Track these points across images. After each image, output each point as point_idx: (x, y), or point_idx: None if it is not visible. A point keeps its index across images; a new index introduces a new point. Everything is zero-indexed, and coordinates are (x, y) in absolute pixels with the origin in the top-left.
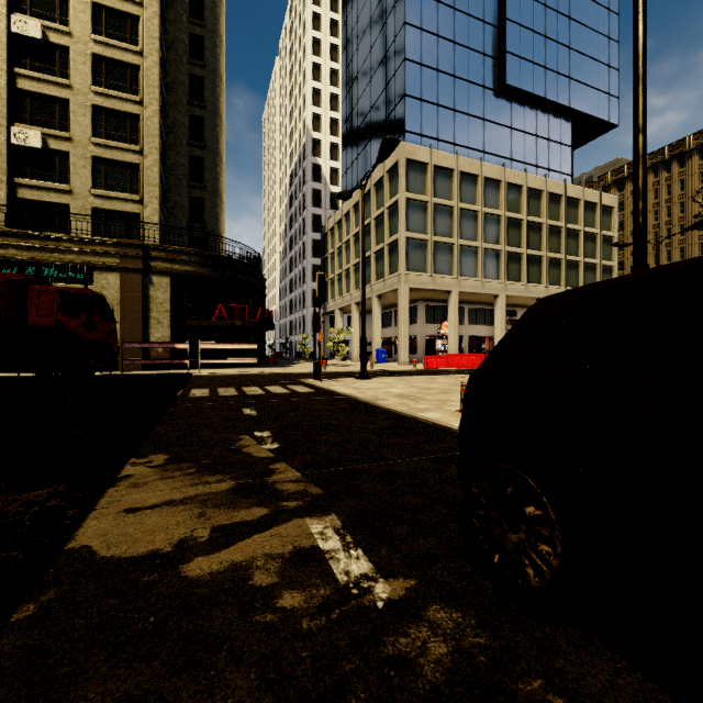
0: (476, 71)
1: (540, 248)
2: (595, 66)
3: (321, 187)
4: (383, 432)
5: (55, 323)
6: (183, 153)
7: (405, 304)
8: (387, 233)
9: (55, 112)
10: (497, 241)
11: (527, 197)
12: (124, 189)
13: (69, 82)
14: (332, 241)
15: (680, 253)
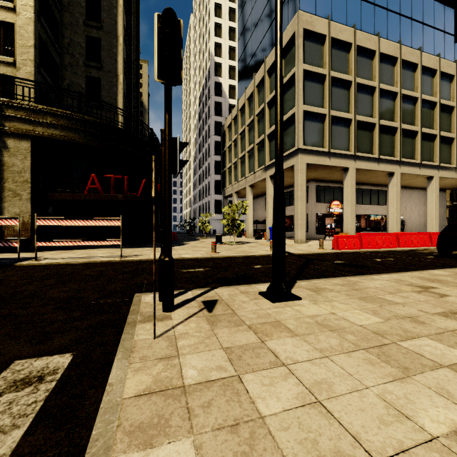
0: None
1: (433, 127)
2: None
3: (222, 100)
4: None
5: None
6: (80, 32)
7: (302, 180)
8: None
9: None
10: (392, 118)
11: (420, 76)
12: None
13: None
14: (229, 136)
15: None
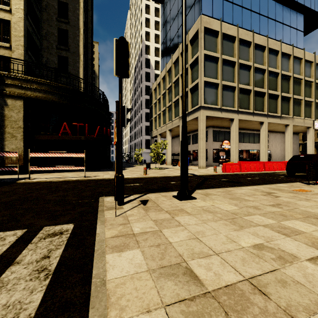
0: None
1: (289, 92)
2: None
3: (150, 71)
4: None
5: None
6: (54, 26)
7: (203, 127)
8: (190, 81)
9: None
10: (262, 86)
11: (281, 58)
12: None
13: None
14: (155, 96)
15: None
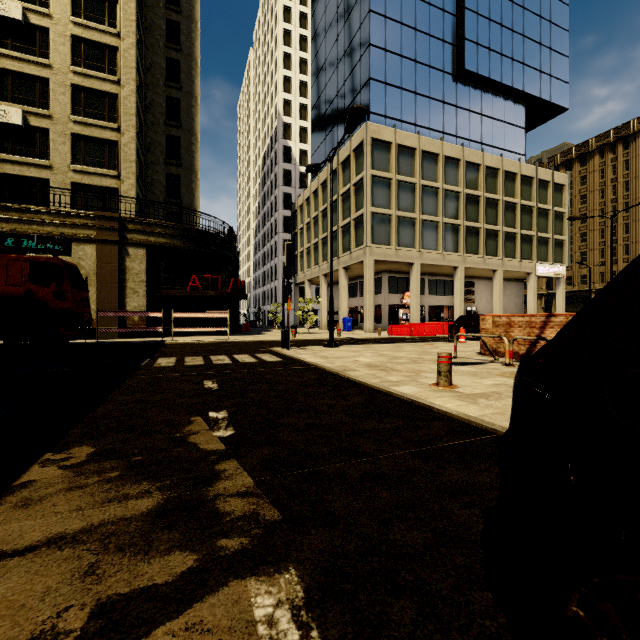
0: (436, 57)
1: (497, 223)
2: (547, 53)
3: (291, 167)
4: (356, 411)
5: (24, 292)
6: (160, 132)
7: (370, 275)
8: (353, 208)
9: (35, 91)
10: (456, 216)
11: (485, 175)
12: (102, 165)
13: (49, 62)
14: (301, 217)
15: (625, 228)
